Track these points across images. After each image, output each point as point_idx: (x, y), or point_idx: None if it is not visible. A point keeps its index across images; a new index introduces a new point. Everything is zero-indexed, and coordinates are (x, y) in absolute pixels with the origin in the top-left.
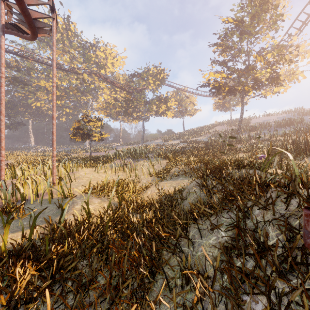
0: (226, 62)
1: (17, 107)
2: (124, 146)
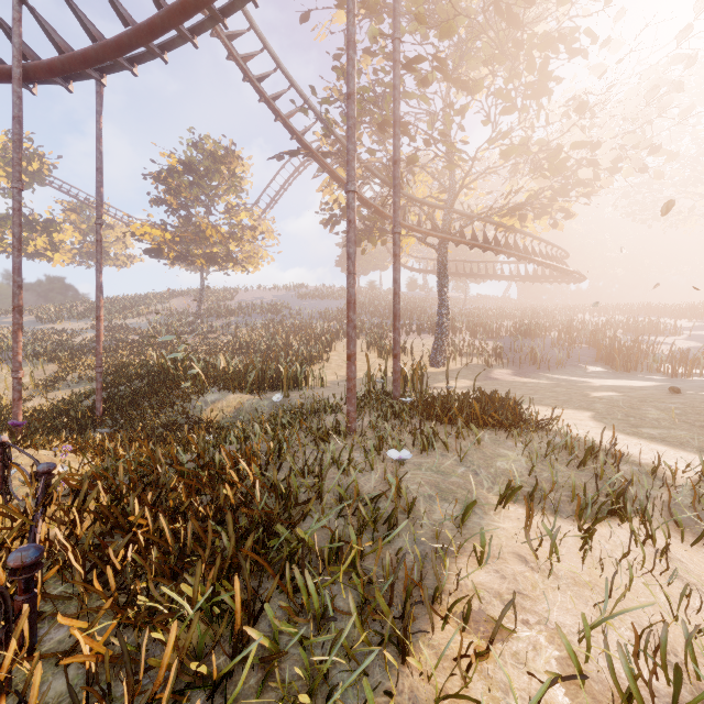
0: (178, 207)
1: None
2: None
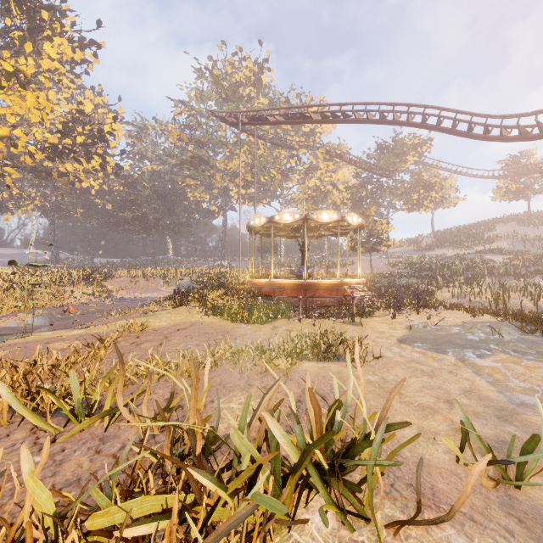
0: None
1: (179, 200)
2: (341, 258)
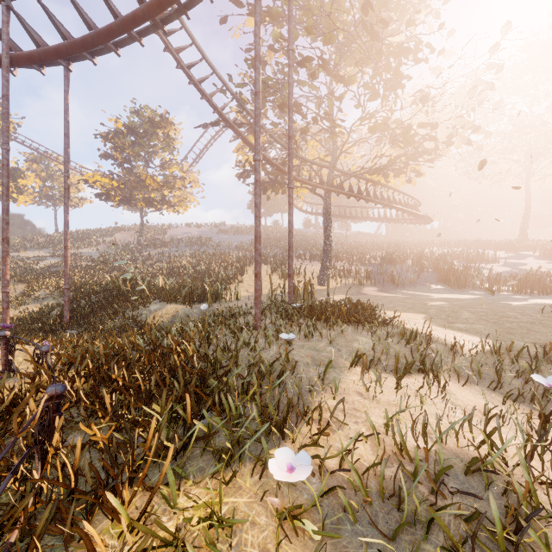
0: (122, 161)
1: None
2: None
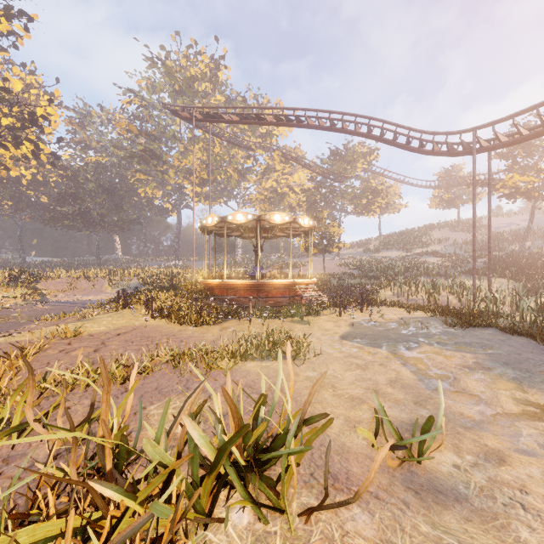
0: (514, 157)
1: (128, 195)
2: (297, 259)
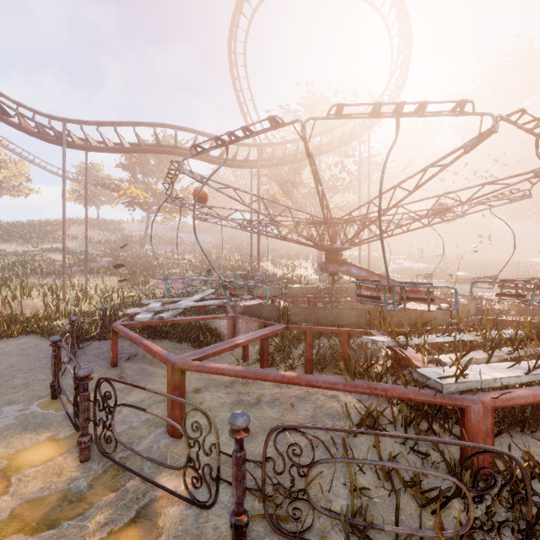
0: (135, 172)
1: None
2: None
